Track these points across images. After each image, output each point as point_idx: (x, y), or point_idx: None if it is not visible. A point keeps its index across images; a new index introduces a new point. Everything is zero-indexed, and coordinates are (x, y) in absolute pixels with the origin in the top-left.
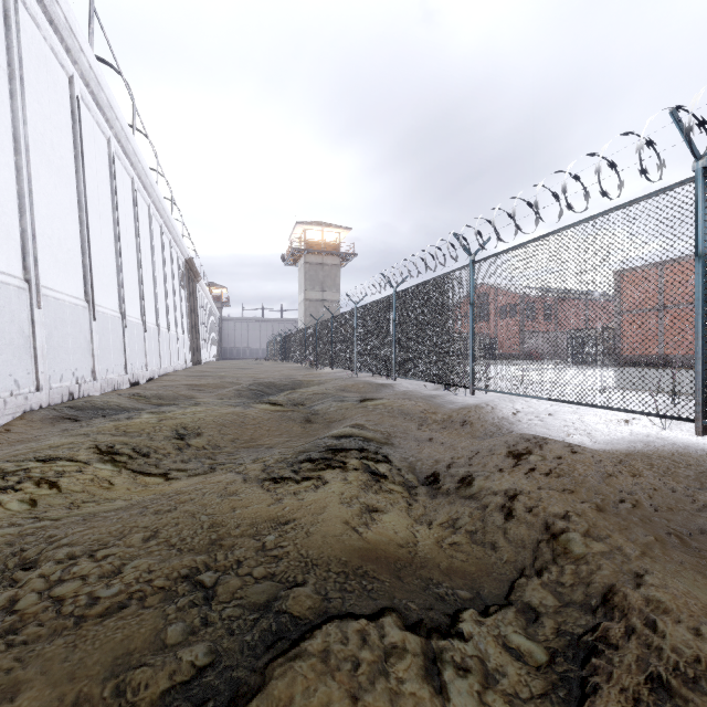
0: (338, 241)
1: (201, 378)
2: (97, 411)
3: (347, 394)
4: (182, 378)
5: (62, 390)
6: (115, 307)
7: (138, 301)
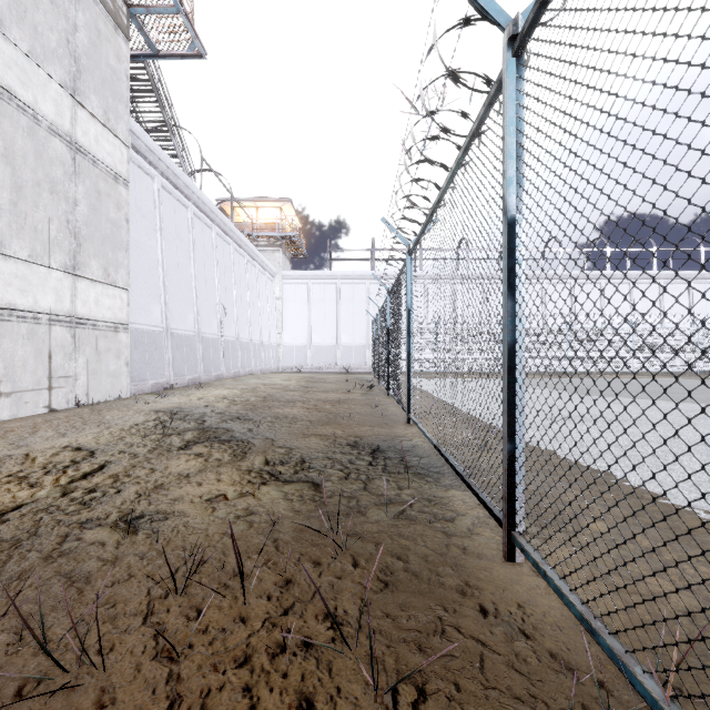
0: None
1: None
2: None
3: None
4: None
5: None
6: None
7: None
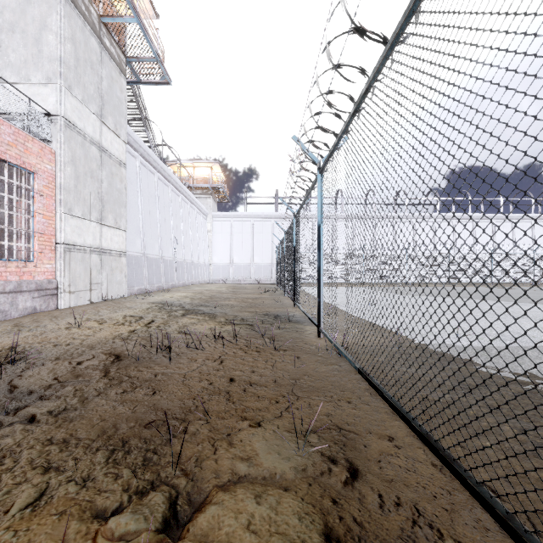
0: None
1: None
2: None
3: None
4: None
5: None
6: None
7: None
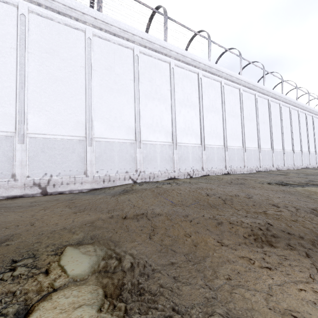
0: None
1: None
2: (311, 169)
3: None
4: None
5: (305, 166)
6: (313, 151)
7: None
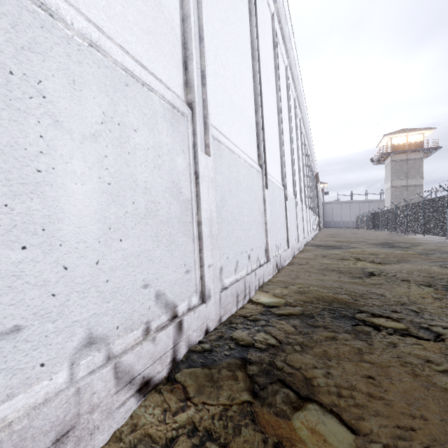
0: (421, 139)
1: (335, 237)
2: (323, 247)
3: (447, 249)
4: (326, 237)
5: (306, 239)
6: (307, 205)
7: (309, 201)
